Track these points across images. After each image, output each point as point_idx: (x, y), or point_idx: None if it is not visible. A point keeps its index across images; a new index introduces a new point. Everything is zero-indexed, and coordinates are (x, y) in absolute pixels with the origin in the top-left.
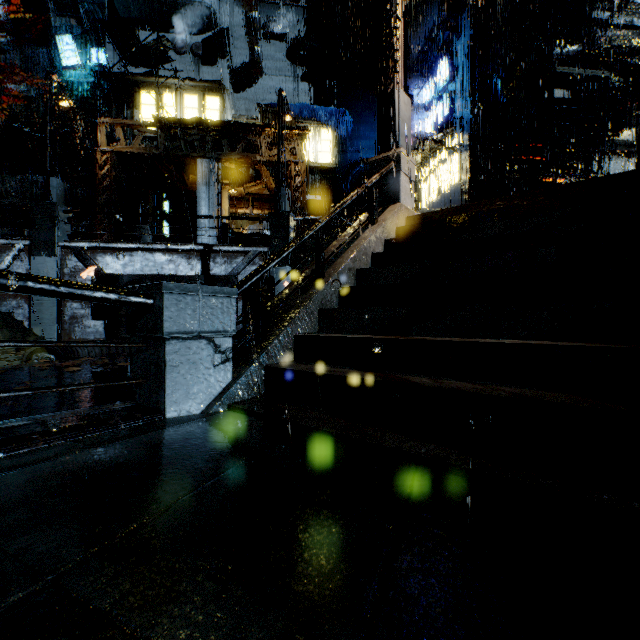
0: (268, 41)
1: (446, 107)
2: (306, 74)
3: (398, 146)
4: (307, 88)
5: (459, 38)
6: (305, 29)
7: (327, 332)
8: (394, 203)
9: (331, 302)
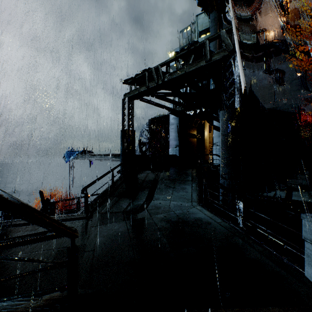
0: None
1: None
2: None
3: None
4: None
5: None
6: None
7: None
8: None
9: None
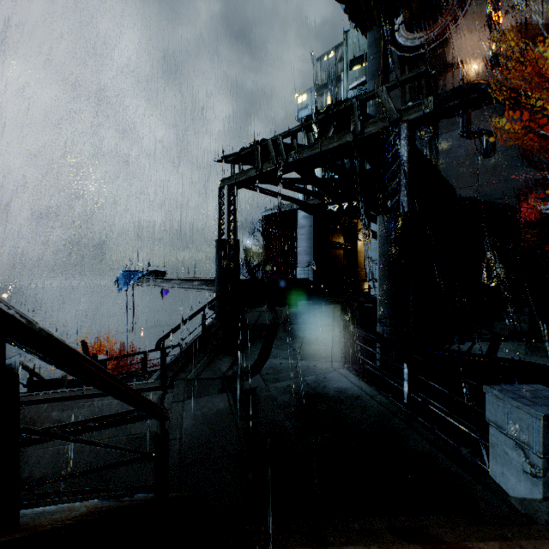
0: None
1: None
2: None
3: None
4: None
5: None
6: None
7: None
8: None
9: None
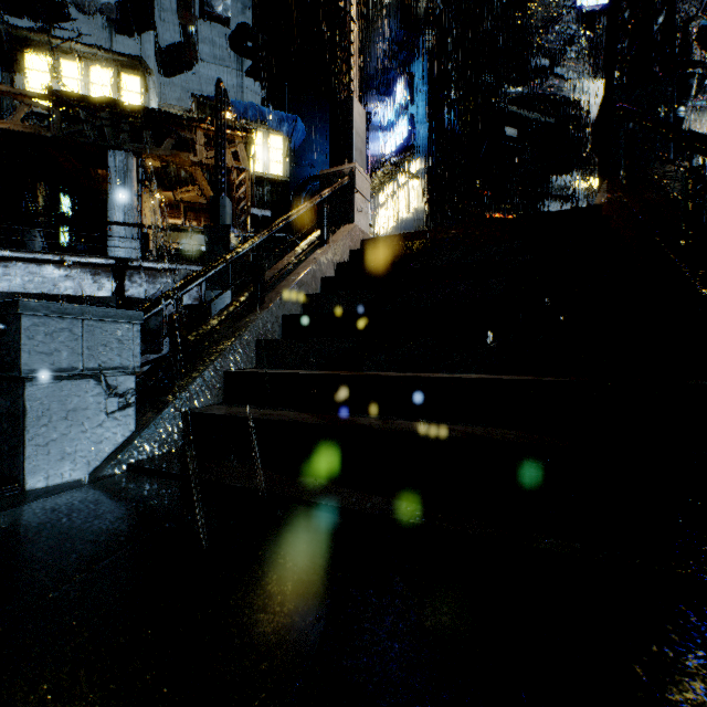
0: (205, 21)
1: (404, 130)
2: (252, 69)
3: (352, 161)
4: (254, 85)
5: (417, 60)
6: (251, 17)
7: (267, 367)
8: (348, 223)
9: (273, 332)
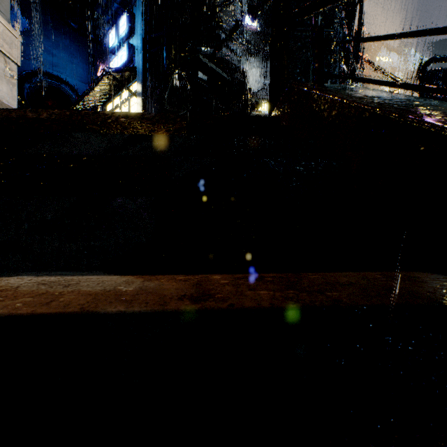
0: None
1: (125, 55)
2: None
3: None
4: None
5: (135, 3)
6: None
7: None
8: None
9: None
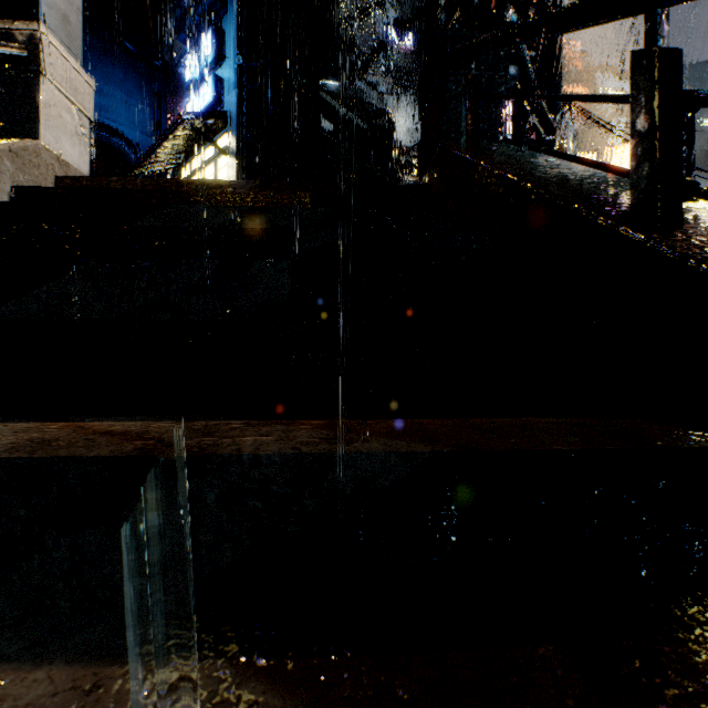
0: None
1: (210, 92)
2: None
3: (38, 21)
4: None
5: (226, 14)
6: None
7: None
8: (25, 138)
9: None
